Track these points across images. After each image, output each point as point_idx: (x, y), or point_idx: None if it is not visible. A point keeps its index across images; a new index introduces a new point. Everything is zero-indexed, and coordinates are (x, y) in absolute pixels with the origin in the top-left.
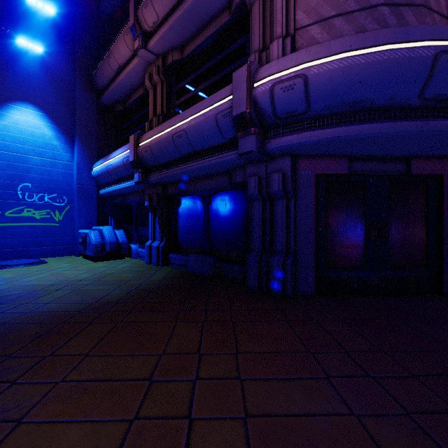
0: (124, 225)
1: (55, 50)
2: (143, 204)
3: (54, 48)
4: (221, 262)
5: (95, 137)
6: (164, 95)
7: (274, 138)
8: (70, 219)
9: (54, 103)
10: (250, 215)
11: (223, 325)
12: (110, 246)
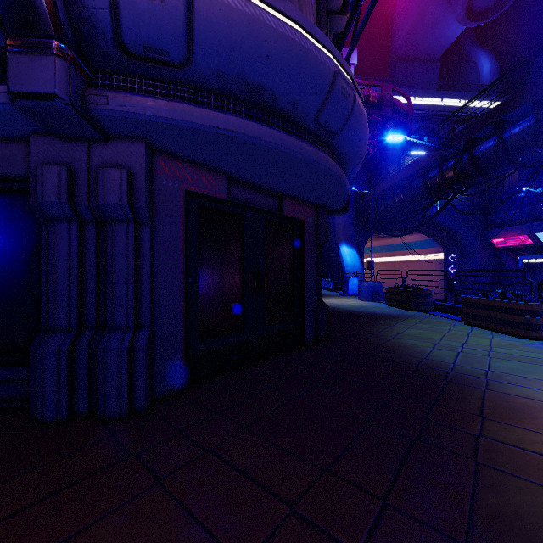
0: None
1: None
2: None
3: None
4: None
5: None
6: None
7: (113, 90)
8: None
9: None
10: (45, 251)
11: None
12: None
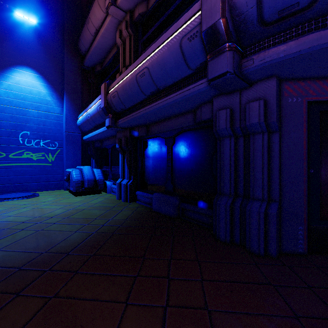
0: (103, 165)
1: (49, 24)
2: (116, 147)
3: (48, 23)
4: (185, 202)
5: (80, 93)
6: (131, 47)
7: (256, 53)
8: (60, 160)
9: (47, 66)
10: (219, 154)
11: (195, 322)
12: (88, 182)
